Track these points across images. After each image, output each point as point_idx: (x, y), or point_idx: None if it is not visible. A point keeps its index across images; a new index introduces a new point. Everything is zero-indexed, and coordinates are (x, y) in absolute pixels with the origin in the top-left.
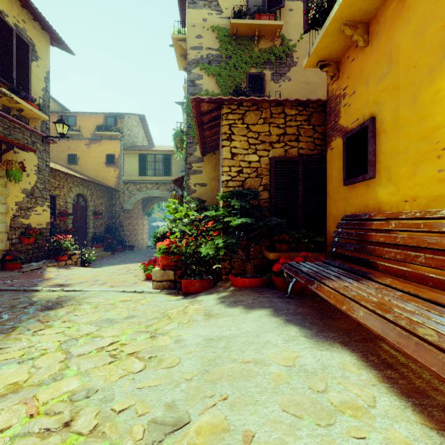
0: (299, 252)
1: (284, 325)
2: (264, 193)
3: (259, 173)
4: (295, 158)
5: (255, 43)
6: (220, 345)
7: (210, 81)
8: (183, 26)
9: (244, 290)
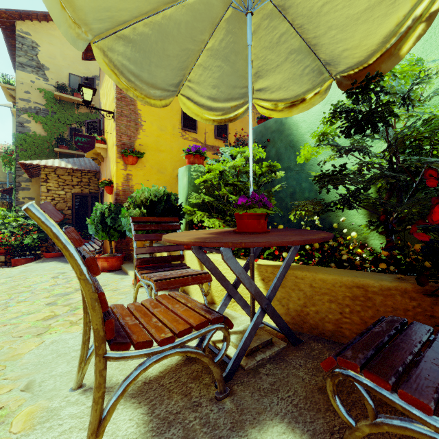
0: (85, 240)
1: (59, 263)
2: (69, 211)
3: (66, 200)
4: (86, 194)
5: (75, 108)
6: (29, 269)
7: (38, 126)
8: (12, 58)
9: (51, 258)
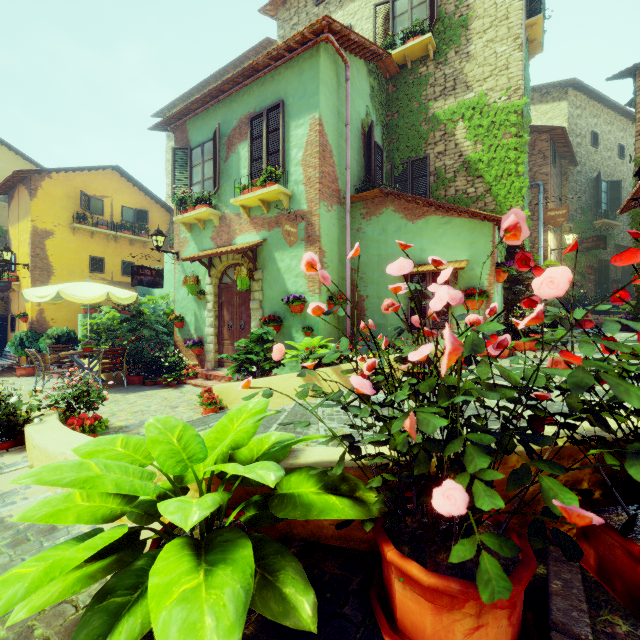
0: None
1: None
2: None
3: None
4: None
5: None
6: None
7: None
8: None
9: None
